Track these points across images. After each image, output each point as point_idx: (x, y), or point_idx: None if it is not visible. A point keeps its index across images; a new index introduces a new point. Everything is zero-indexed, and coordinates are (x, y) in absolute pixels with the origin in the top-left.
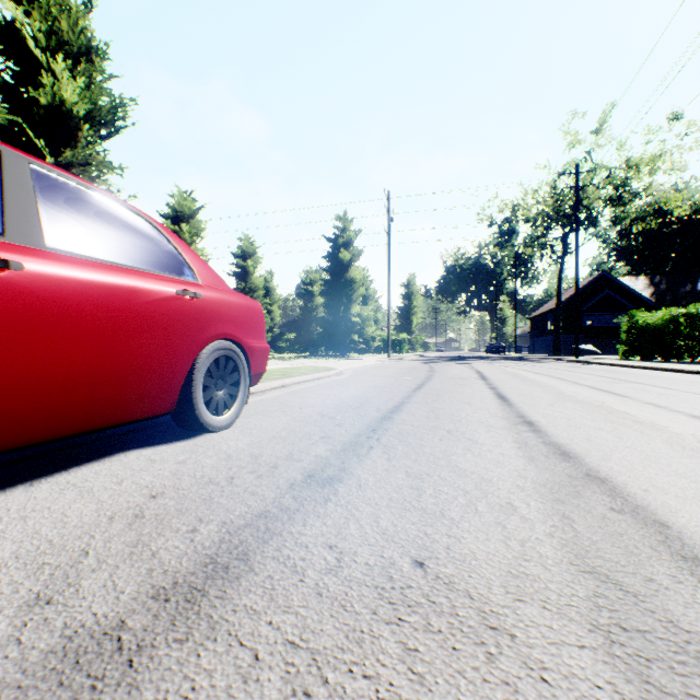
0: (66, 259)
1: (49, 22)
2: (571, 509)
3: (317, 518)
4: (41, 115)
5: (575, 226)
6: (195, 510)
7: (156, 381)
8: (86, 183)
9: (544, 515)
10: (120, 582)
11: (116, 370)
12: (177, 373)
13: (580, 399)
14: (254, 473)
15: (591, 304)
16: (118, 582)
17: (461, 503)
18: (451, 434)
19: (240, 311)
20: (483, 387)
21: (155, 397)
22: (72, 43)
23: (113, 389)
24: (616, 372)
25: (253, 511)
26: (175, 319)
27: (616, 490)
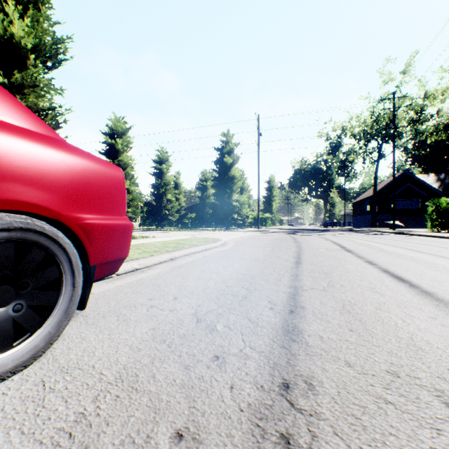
0: None
1: None
2: None
3: None
4: None
5: (393, 136)
6: None
7: None
8: None
9: None
10: None
11: None
12: None
13: None
14: None
15: (396, 193)
16: None
17: None
18: None
19: (61, 167)
20: (360, 262)
21: None
22: None
23: None
24: (448, 243)
25: None
26: None
27: None
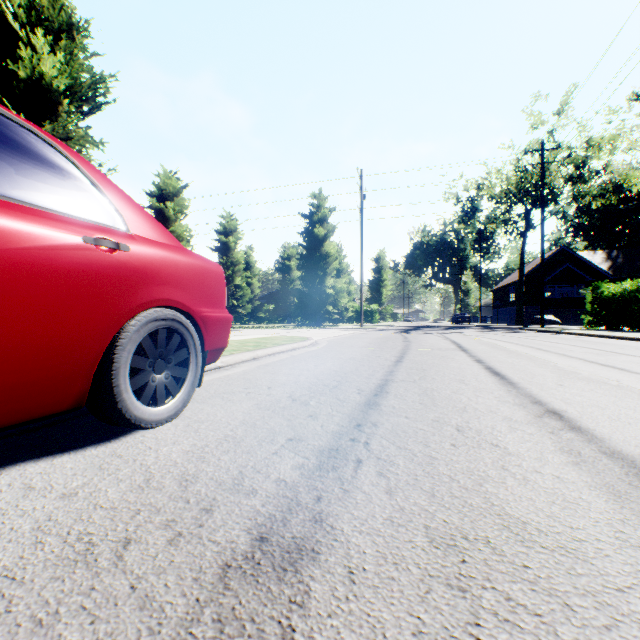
0: None
1: None
2: None
3: None
4: (21, 89)
5: (541, 202)
6: None
7: (46, 366)
8: None
9: None
10: None
11: None
12: (85, 353)
13: (588, 376)
14: (169, 527)
15: (551, 277)
16: None
17: None
18: (464, 435)
19: (189, 271)
20: (469, 360)
21: (46, 389)
22: (53, 19)
23: None
24: (593, 342)
25: None
26: (79, 277)
27: None
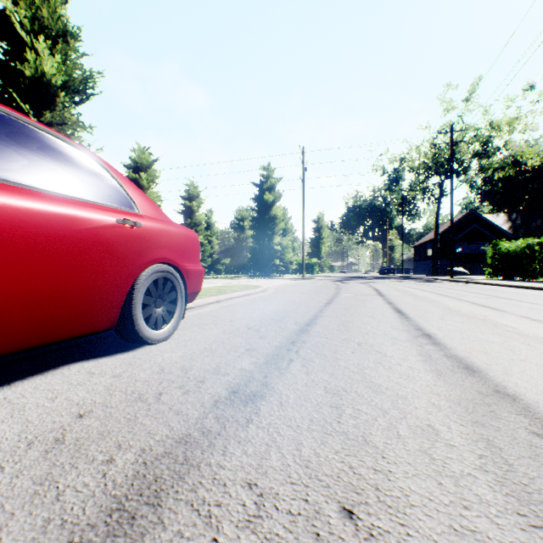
0: (2, 187)
1: (33, 10)
2: (494, 433)
3: (238, 445)
4: (26, 84)
5: (451, 174)
6: (116, 433)
7: (97, 300)
8: (31, 120)
9: (468, 442)
10: (7, 541)
11: (55, 291)
12: (118, 293)
13: (465, 313)
14: (182, 388)
15: (461, 235)
16: (4, 541)
17: (381, 426)
18: (361, 347)
19: (177, 238)
20: (382, 302)
21: (96, 315)
22: (51, 27)
23: (52, 309)
24: (486, 289)
25: (174, 435)
26: (115, 245)
27: (530, 410)
